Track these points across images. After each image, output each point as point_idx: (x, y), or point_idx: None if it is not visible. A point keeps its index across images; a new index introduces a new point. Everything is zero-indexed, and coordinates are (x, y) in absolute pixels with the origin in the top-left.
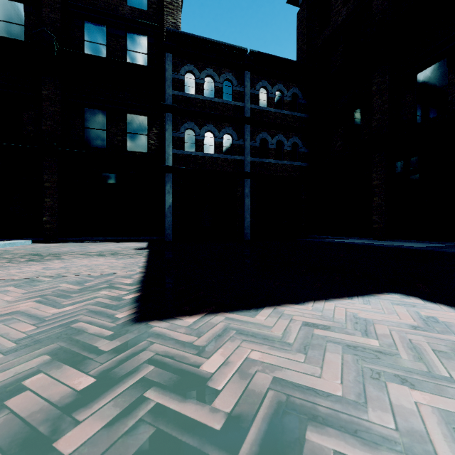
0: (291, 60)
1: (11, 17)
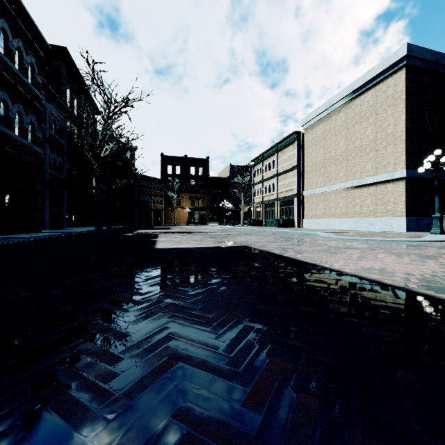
0: None
1: None
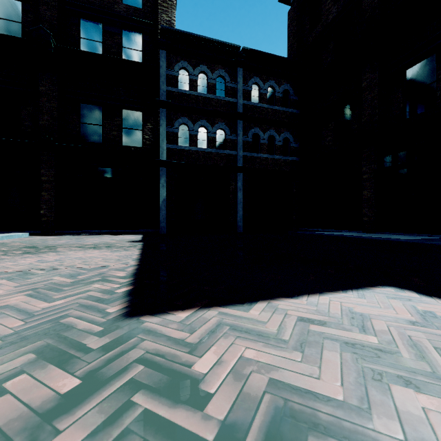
0: (283, 57)
1: (9, 15)
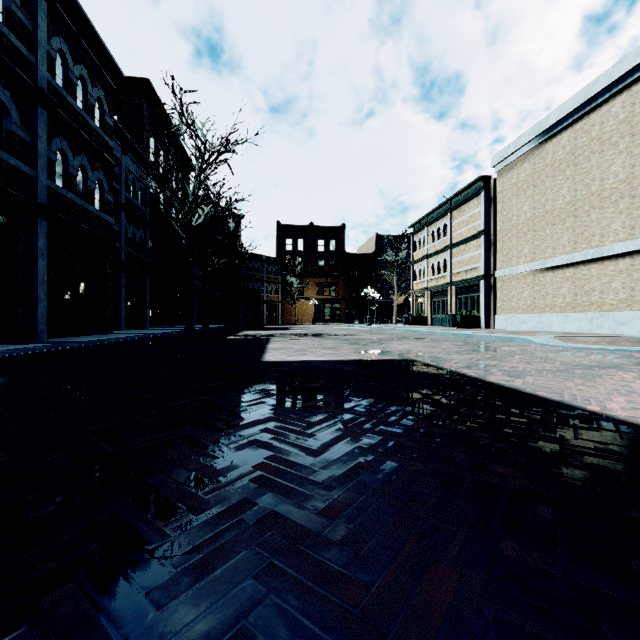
0: None
1: None
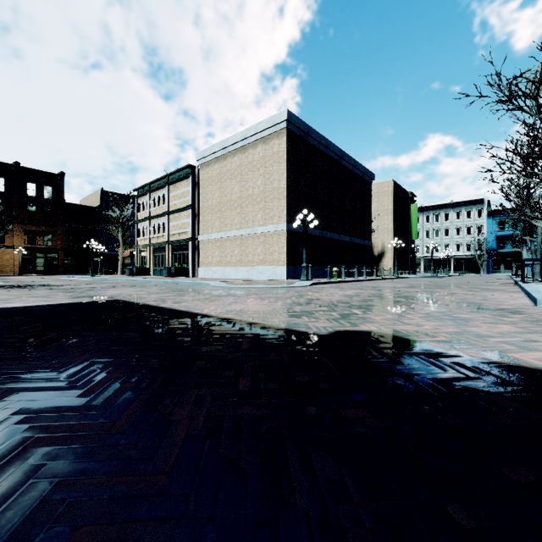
0: None
1: None
